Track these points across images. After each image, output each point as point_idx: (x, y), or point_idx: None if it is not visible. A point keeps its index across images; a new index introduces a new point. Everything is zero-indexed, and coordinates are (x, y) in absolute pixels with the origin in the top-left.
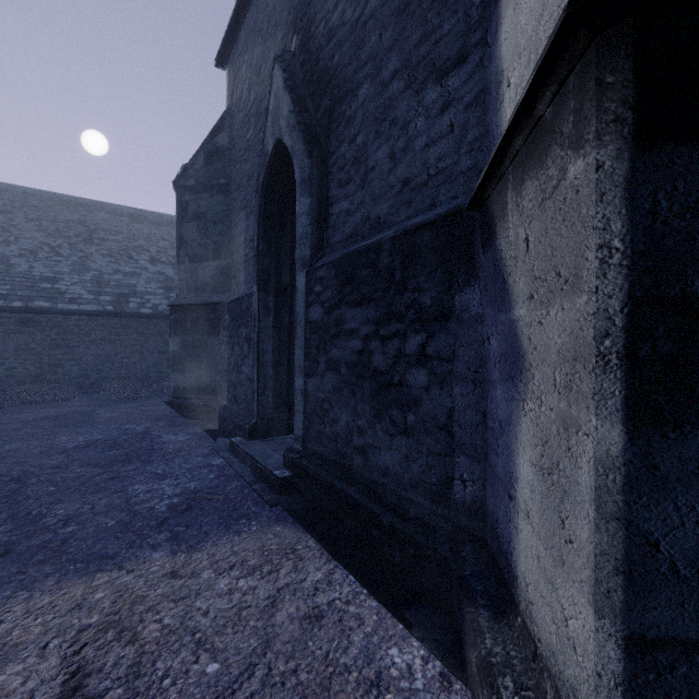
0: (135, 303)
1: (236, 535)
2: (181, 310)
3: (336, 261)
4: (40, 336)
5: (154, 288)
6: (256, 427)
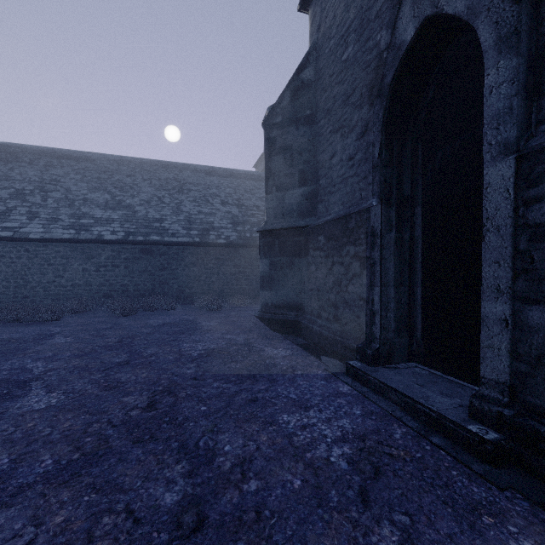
0: (214, 235)
1: None
2: (270, 235)
3: None
4: (154, 262)
5: (225, 224)
6: (378, 352)
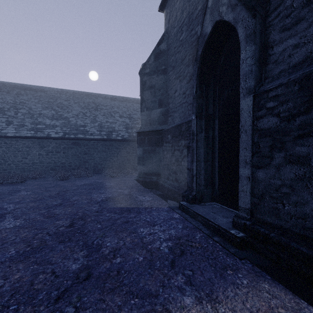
0: (115, 134)
1: (236, 288)
2: (143, 134)
3: (302, 78)
4: (80, 149)
5: (122, 128)
6: (195, 197)
